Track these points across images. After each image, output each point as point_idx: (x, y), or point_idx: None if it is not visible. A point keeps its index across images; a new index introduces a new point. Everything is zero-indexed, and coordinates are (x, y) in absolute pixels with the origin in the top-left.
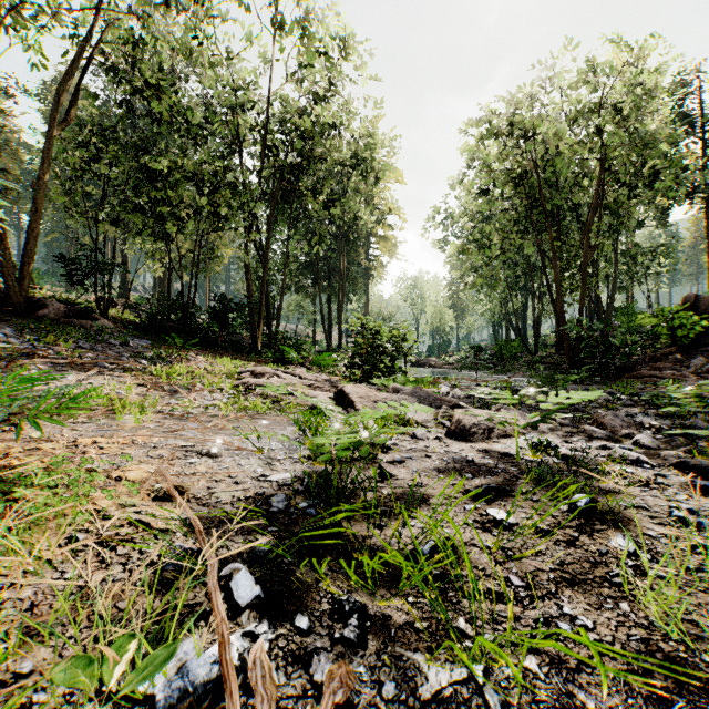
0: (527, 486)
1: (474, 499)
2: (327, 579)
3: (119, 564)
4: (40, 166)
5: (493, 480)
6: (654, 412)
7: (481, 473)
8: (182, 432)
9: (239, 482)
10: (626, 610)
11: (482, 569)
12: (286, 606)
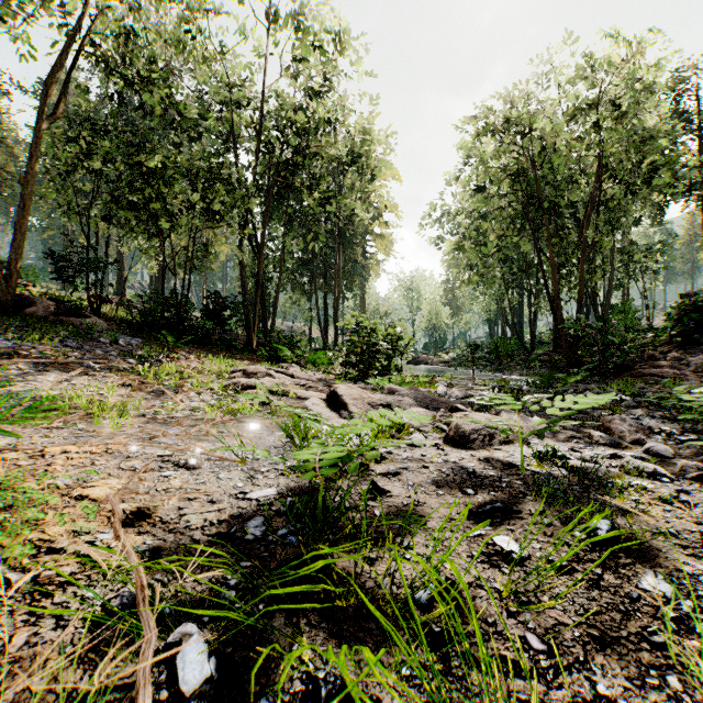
0: (536, 505)
1: (478, 522)
2: (302, 641)
3: (52, 617)
4: (28, 161)
5: (497, 497)
6: (659, 414)
7: (483, 488)
8: (162, 439)
9: (215, 501)
10: (676, 688)
11: (492, 624)
12: (247, 684)
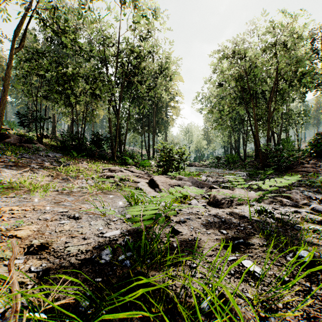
0: (262, 240)
1: (231, 250)
2: None
3: None
4: (7, 69)
5: (239, 235)
6: (311, 190)
7: (231, 230)
8: (64, 203)
9: (86, 238)
10: None
11: None
12: None
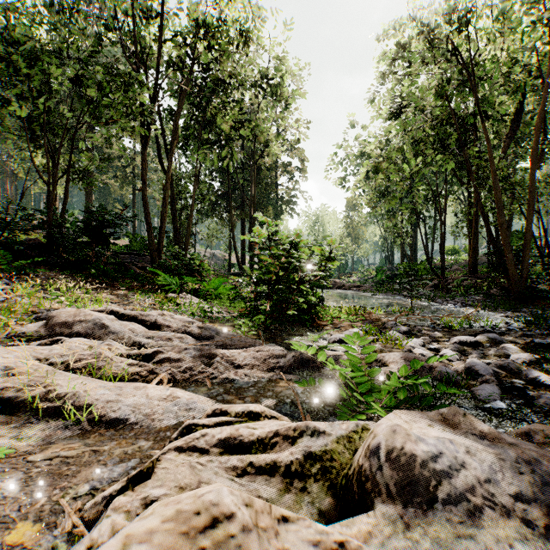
0: None
1: None
2: None
3: None
4: None
5: None
6: None
7: None
8: None
9: None
10: None
11: None
12: None
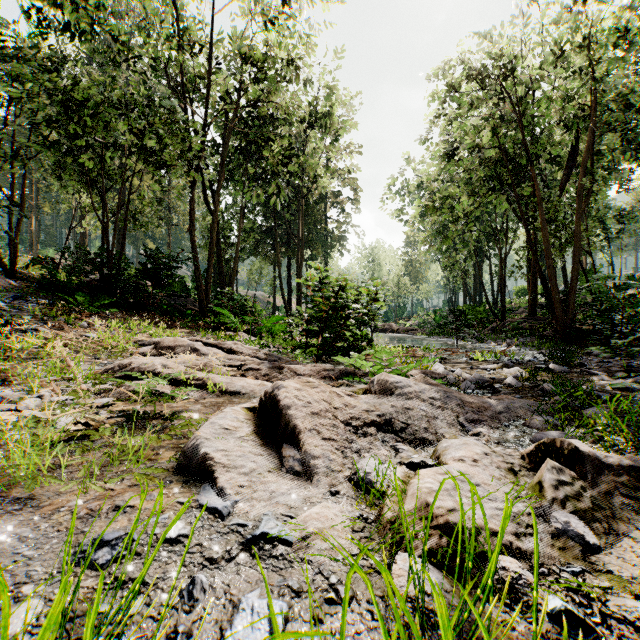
0: None
1: None
2: None
3: None
4: None
5: None
6: None
7: None
8: None
9: None
10: None
11: None
12: None
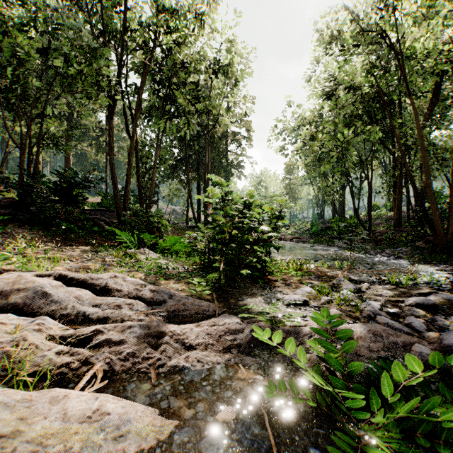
0: None
1: None
2: None
3: None
4: None
5: None
6: None
7: None
8: None
9: None
10: None
11: None
12: None
